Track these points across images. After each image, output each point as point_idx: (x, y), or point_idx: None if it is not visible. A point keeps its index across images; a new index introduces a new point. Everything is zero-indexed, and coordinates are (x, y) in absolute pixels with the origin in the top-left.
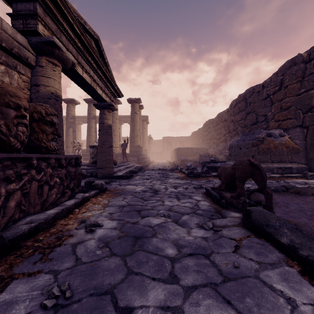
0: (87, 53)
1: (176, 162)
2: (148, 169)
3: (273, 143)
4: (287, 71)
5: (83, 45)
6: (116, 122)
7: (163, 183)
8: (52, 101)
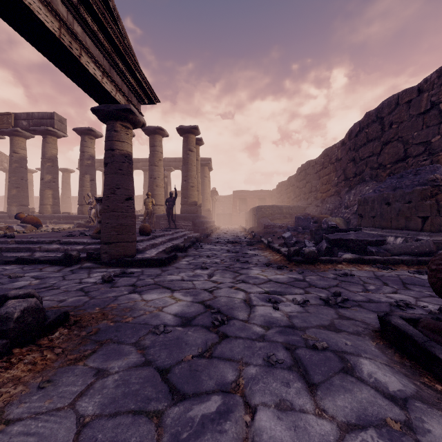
0: None
1: (256, 228)
2: (210, 241)
3: None
4: None
5: None
6: (159, 165)
7: (239, 282)
8: None
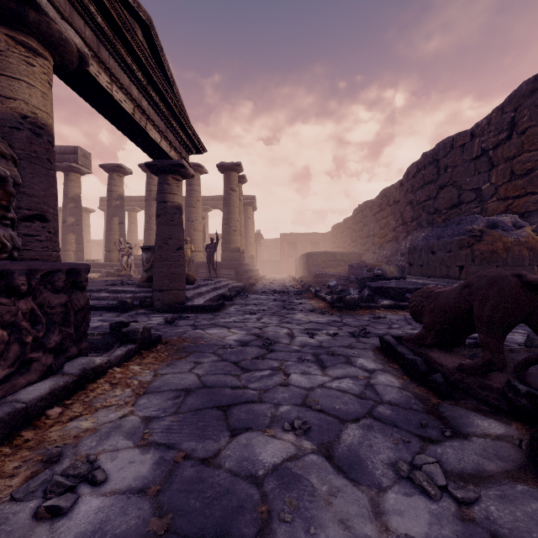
0: (122, 44)
1: (306, 278)
2: (255, 291)
3: (501, 242)
4: (526, 101)
5: (110, 24)
6: (197, 207)
7: (284, 323)
8: (24, 136)
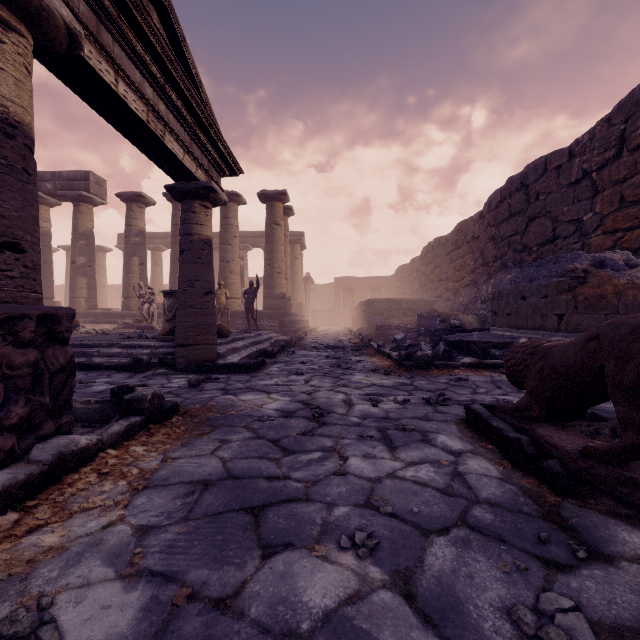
0: (129, 27)
1: (366, 330)
2: (304, 347)
3: (611, 285)
4: None
5: None
6: (234, 244)
7: (340, 386)
8: None
